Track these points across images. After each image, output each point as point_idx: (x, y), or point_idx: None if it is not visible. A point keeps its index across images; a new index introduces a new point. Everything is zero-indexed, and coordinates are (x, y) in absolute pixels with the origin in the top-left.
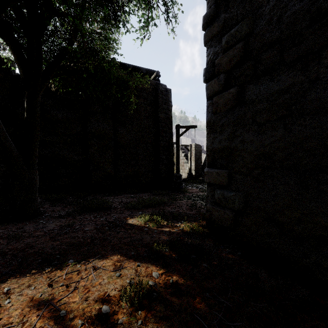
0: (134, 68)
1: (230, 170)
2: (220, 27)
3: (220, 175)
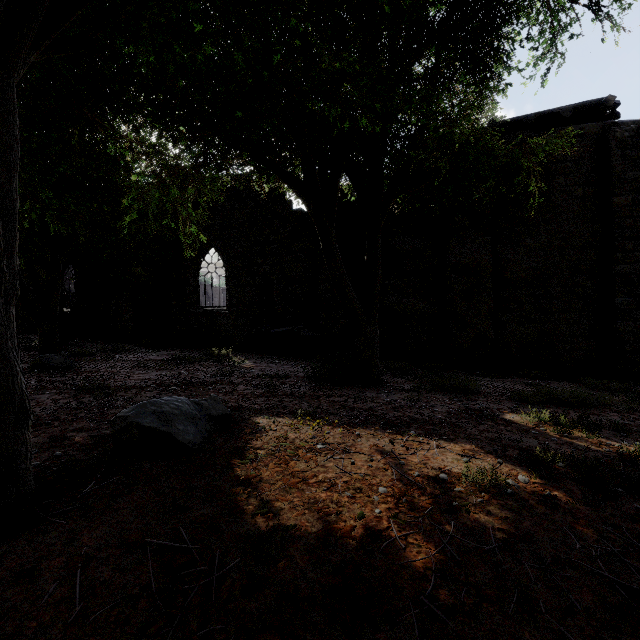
0: (539, 118)
1: None
2: None
3: None
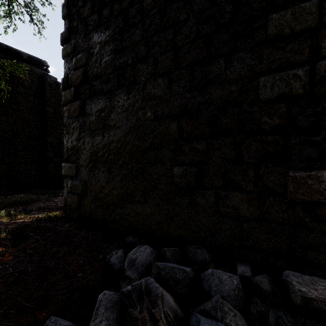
0: (9, 49)
1: (78, 164)
2: (71, 50)
3: (71, 168)
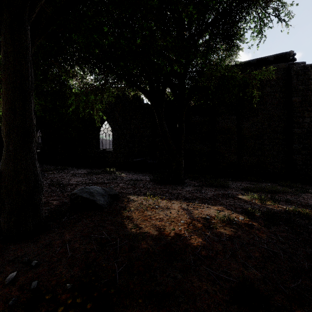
0: (258, 60)
1: None
2: None
3: None
